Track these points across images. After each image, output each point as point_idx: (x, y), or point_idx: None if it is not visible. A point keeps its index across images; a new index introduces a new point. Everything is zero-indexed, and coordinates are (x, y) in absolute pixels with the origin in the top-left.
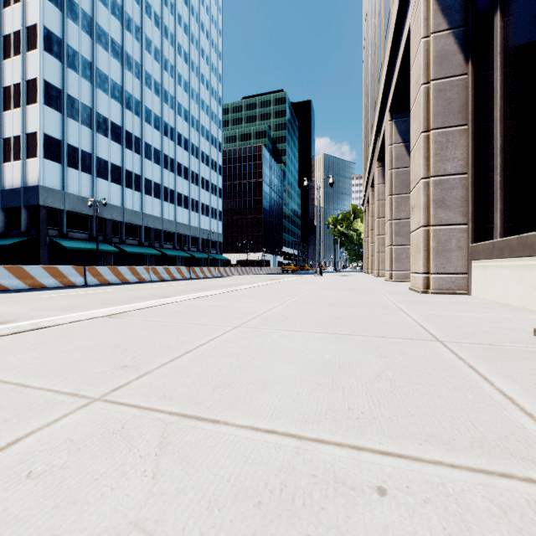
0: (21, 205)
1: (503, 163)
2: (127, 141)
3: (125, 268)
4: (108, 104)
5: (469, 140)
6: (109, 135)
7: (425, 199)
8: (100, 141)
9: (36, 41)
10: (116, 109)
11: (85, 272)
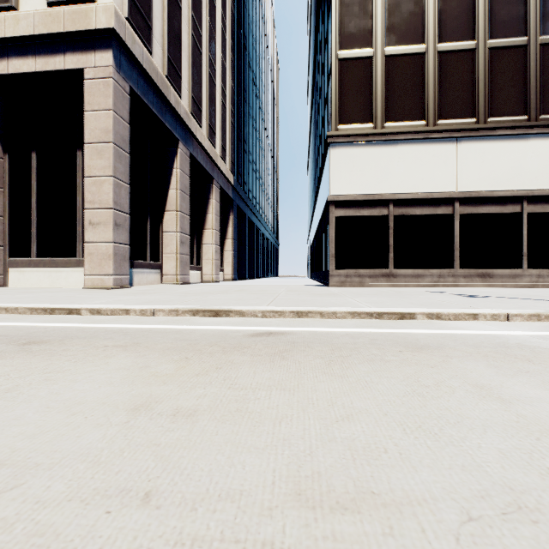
0: None
1: (38, 224)
2: None
3: None
4: None
5: (7, 199)
6: None
7: None
8: None
9: None
10: None
11: None
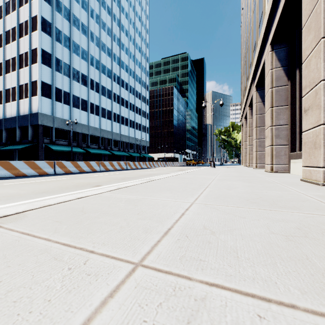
0: (28, 125)
1: None
2: (91, 85)
3: (82, 162)
4: (79, 62)
5: None
6: (80, 81)
7: None
8: (75, 85)
9: (37, 25)
10: (84, 65)
11: (55, 165)
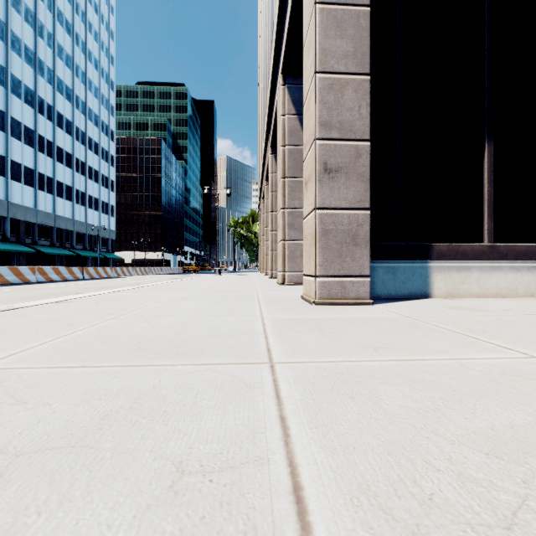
0: None
1: None
2: None
3: (5, 268)
4: None
5: None
6: None
7: (283, 223)
8: None
9: None
10: None
11: None
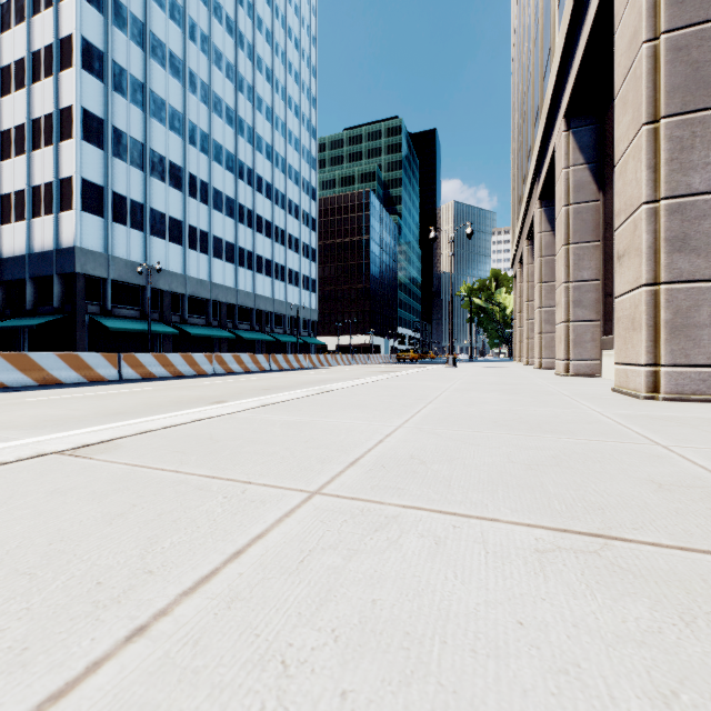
0: (53, 273)
1: None
2: (191, 186)
3: (177, 356)
4: (165, 138)
5: None
6: (166, 179)
7: (649, 239)
8: (155, 187)
9: (72, 57)
10: (176, 144)
11: (120, 362)
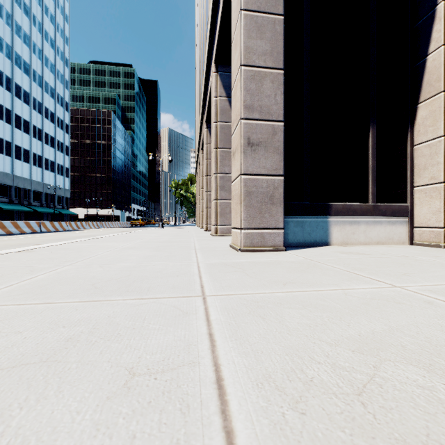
0: None
1: None
2: None
3: None
4: None
5: None
6: None
7: (215, 185)
8: None
9: None
10: None
11: None
